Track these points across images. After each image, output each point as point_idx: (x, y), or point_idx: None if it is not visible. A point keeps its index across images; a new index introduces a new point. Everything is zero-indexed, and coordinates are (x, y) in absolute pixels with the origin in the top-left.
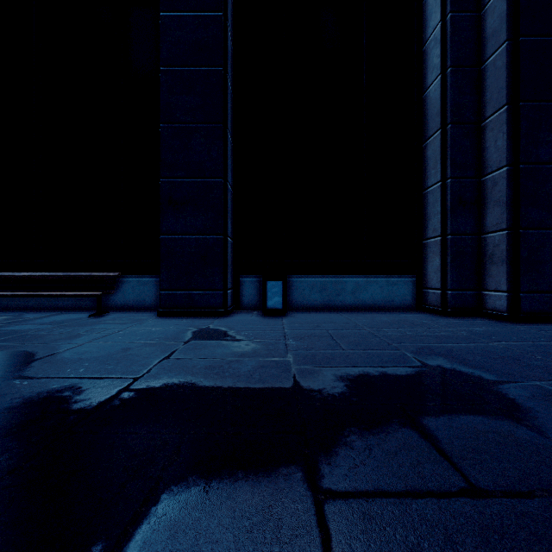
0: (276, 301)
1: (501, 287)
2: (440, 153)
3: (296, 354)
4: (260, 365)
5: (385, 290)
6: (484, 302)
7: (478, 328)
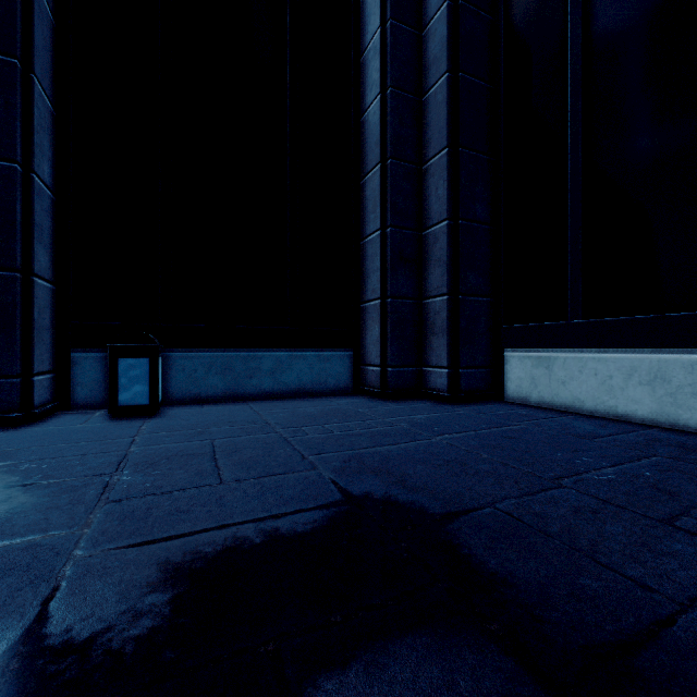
0: (137, 392)
1: (442, 362)
2: (380, 193)
3: (109, 513)
4: None
5: (315, 368)
6: (425, 380)
7: (419, 415)
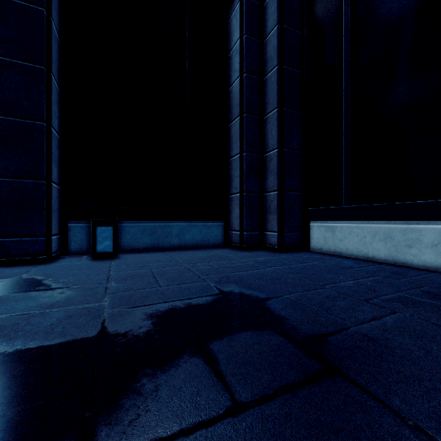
0: (106, 245)
1: (274, 229)
2: (239, 133)
3: (113, 297)
4: (68, 315)
5: (202, 232)
6: (265, 239)
7: (260, 258)
